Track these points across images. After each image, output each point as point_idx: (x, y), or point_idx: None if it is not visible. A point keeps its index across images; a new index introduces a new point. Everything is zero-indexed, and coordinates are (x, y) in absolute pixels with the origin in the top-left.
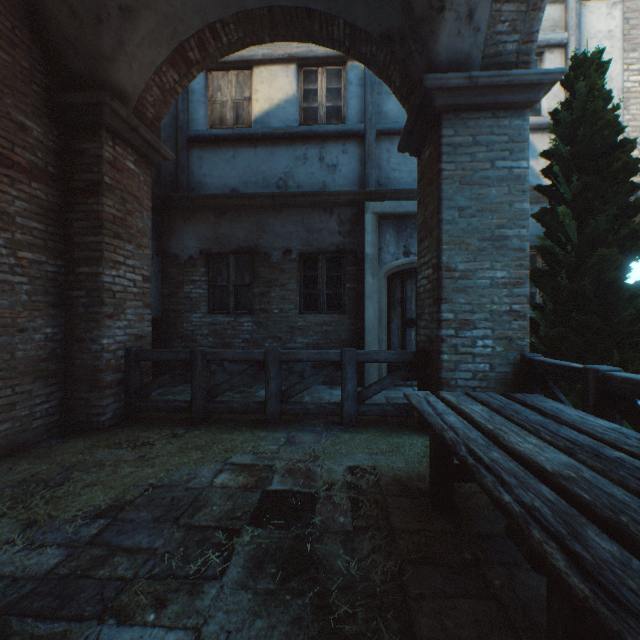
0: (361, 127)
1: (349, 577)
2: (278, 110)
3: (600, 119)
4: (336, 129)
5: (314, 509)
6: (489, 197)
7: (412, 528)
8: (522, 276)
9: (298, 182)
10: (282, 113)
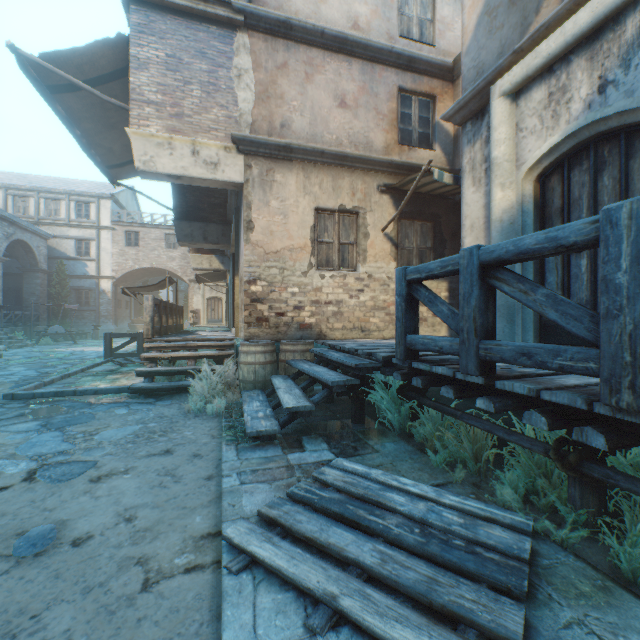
0: None
1: None
2: None
3: (57, 274)
4: None
5: None
6: (33, 286)
7: None
8: (39, 299)
9: (14, 269)
10: None
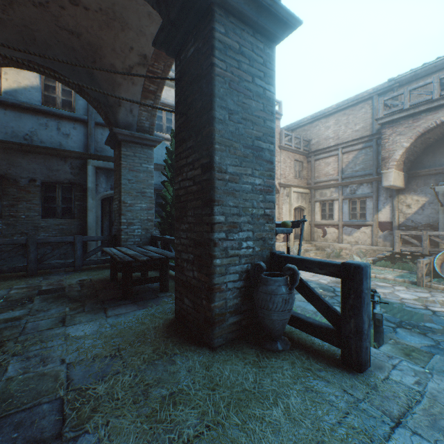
0: (86, 118)
1: (80, 295)
2: (25, 91)
3: None
4: (69, 114)
5: (65, 289)
6: (140, 177)
7: (102, 286)
8: (152, 206)
9: (41, 139)
10: (29, 94)
